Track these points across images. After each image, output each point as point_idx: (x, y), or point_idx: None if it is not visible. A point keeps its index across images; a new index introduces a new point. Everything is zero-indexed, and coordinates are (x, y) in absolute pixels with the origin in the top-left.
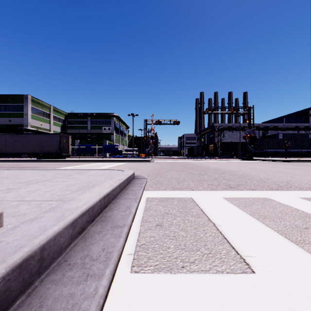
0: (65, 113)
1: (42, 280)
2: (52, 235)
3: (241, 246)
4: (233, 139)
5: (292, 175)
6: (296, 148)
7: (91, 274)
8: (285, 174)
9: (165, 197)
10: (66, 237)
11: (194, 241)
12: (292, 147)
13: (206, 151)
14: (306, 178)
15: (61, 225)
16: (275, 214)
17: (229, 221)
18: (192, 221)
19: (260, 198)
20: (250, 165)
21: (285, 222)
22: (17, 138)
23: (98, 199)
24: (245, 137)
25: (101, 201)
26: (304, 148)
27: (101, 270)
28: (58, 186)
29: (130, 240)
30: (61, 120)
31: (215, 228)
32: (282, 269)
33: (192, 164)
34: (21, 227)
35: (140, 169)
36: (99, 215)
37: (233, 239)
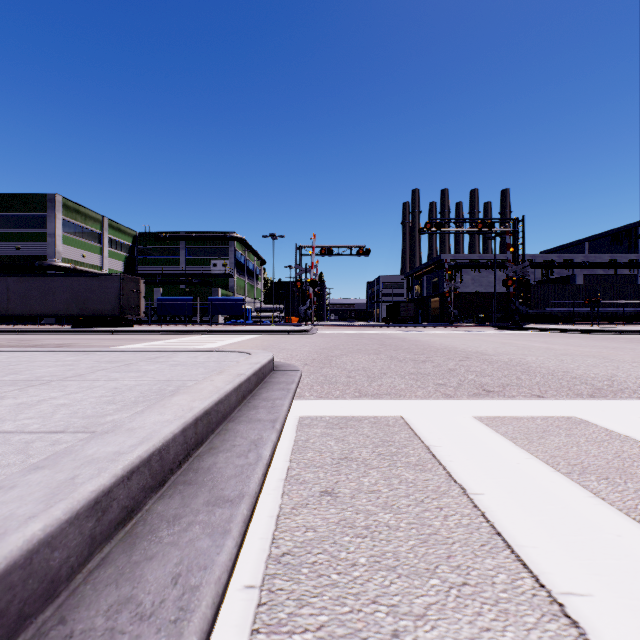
0: (133, 233)
1: None
2: (17, 552)
3: (545, 558)
4: (480, 286)
5: (615, 362)
6: (612, 305)
7: None
8: (600, 361)
9: (342, 415)
10: (74, 545)
11: (419, 543)
12: (604, 304)
13: (425, 312)
14: None
15: (56, 514)
16: (605, 460)
17: (500, 482)
18: (409, 481)
19: (560, 418)
20: (521, 342)
21: (638, 483)
22: (32, 285)
23: (178, 428)
24: (507, 283)
25: (188, 431)
26: (630, 305)
27: None
28: (93, 392)
29: (253, 539)
30: (125, 248)
31: (468, 501)
32: None
33: (397, 339)
34: None
35: (287, 350)
36: (181, 468)
37: (519, 536)
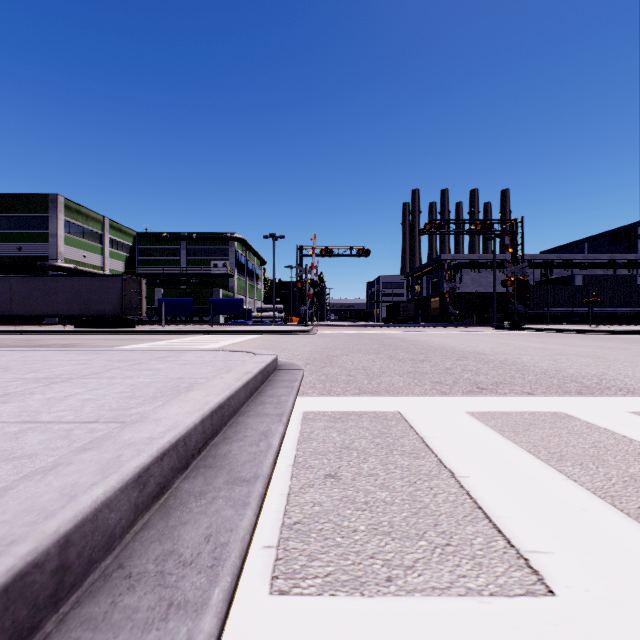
0: (134, 233)
1: (63, 618)
2: (88, 509)
3: (517, 526)
4: (479, 286)
5: (607, 361)
6: (610, 305)
7: (178, 601)
8: (593, 360)
9: (343, 410)
10: (124, 509)
11: (411, 515)
12: (602, 304)
13: (424, 312)
14: (637, 368)
15: (112, 483)
16: (582, 449)
17: (485, 467)
18: (404, 466)
19: (547, 413)
20: (518, 342)
21: (608, 468)
22: (35, 285)
23: (198, 418)
24: (506, 283)
25: (206, 422)
26: (628, 305)
27: (201, 591)
28: (113, 389)
29: (268, 511)
30: (126, 248)
31: (455, 482)
32: (616, 586)
33: (396, 340)
34: (19, 488)
35: (288, 350)
36: (200, 454)
37: (497, 509)
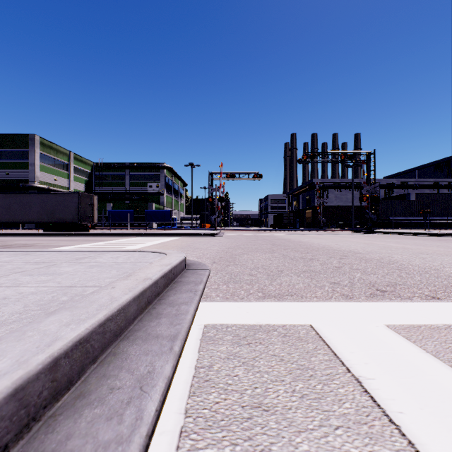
0: (92, 163)
1: None
2: None
3: None
4: (341, 201)
5: None
6: (437, 215)
7: None
8: None
9: (248, 323)
10: None
11: None
12: (431, 214)
13: (301, 220)
14: None
15: None
16: None
17: None
18: None
19: None
20: (379, 242)
21: None
22: (14, 200)
23: (0, 393)
24: (363, 198)
25: (32, 386)
26: (450, 215)
27: None
28: None
29: None
30: (86, 174)
31: None
32: None
33: (284, 240)
34: None
35: (200, 249)
36: None
37: None
